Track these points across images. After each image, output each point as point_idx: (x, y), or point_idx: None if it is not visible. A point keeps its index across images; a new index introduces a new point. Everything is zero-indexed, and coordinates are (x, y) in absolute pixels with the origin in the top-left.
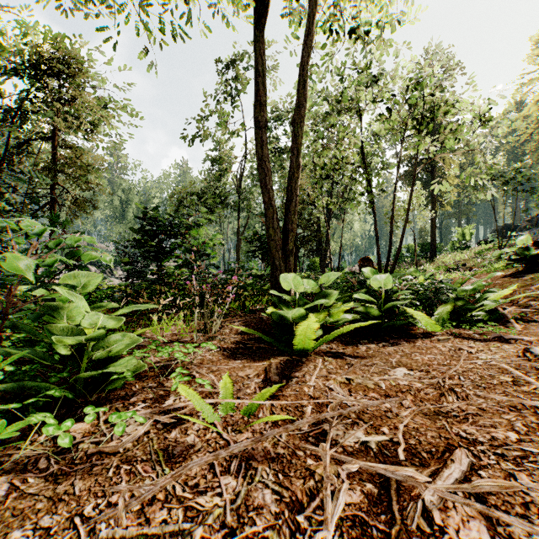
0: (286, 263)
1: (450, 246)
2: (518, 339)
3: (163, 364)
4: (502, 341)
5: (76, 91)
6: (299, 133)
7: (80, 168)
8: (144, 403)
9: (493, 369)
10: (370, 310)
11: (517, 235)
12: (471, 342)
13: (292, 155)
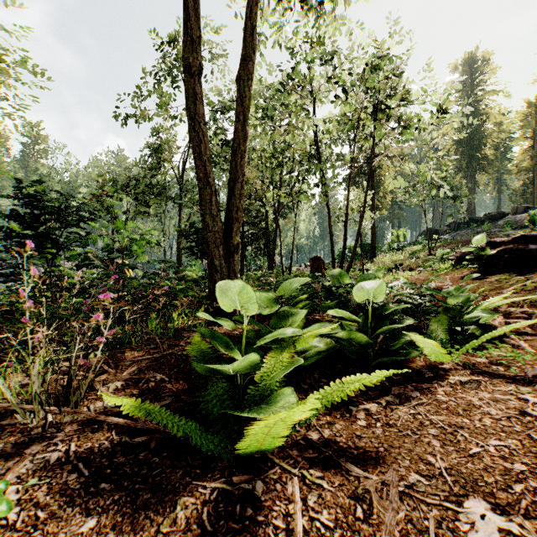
0: (230, 262)
1: (388, 247)
2: None
3: None
4: None
5: None
6: (246, 94)
7: None
8: None
9: None
10: (355, 336)
11: (440, 238)
12: (513, 387)
13: (238, 122)
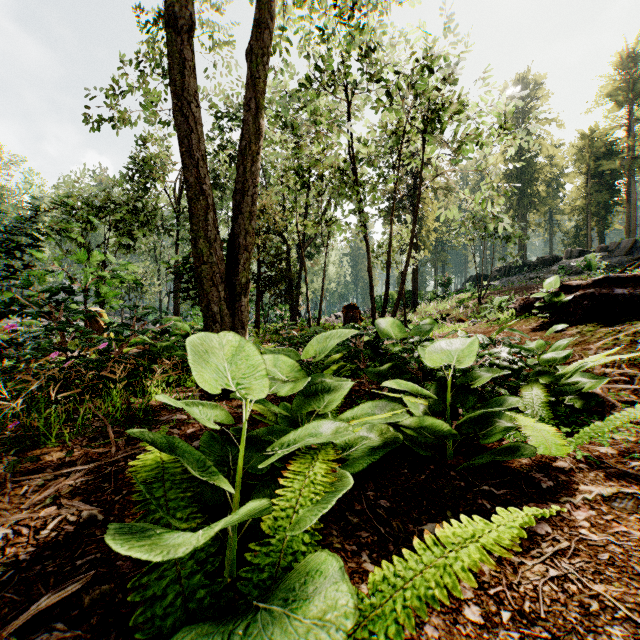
0: (235, 308)
1: (431, 294)
2: None
3: None
4: None
5: None
6: (259, 72)
7: None
8: None
9: None
10: (429, 422)
11: (490, 285)
12: None
13: (247, 109)
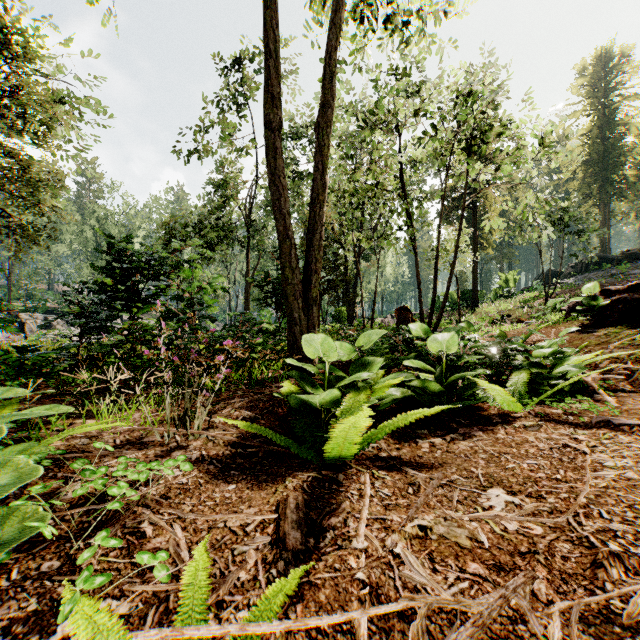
0: (308, 315)
1: (493, 294)
2: (634, 426)
3: (96, 499)
4: (611, 428)
5: (21, 79)
6: (325, 142)
7: (27, 184)
8: (5, 637)
9: (637, 488)
10: (428, 384)
11: (562, 282)
12: (571, 430)
13: (316, 171)
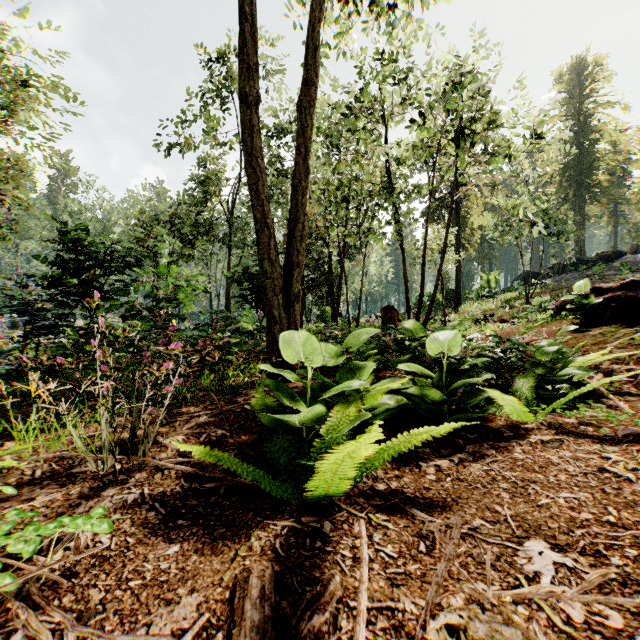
0: (290, 313)
1: (476, 294)
2: None
3: None
4: None
5: None
6: (308, 124)
7: None
8: None
9: None
10: (427, 391)
11: (541, 283)
12: (598, 447)
13: (298, 155)
